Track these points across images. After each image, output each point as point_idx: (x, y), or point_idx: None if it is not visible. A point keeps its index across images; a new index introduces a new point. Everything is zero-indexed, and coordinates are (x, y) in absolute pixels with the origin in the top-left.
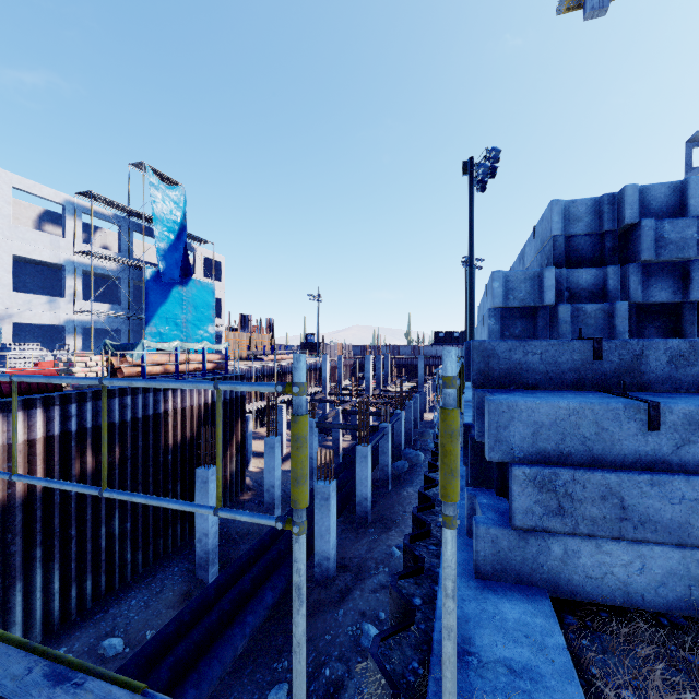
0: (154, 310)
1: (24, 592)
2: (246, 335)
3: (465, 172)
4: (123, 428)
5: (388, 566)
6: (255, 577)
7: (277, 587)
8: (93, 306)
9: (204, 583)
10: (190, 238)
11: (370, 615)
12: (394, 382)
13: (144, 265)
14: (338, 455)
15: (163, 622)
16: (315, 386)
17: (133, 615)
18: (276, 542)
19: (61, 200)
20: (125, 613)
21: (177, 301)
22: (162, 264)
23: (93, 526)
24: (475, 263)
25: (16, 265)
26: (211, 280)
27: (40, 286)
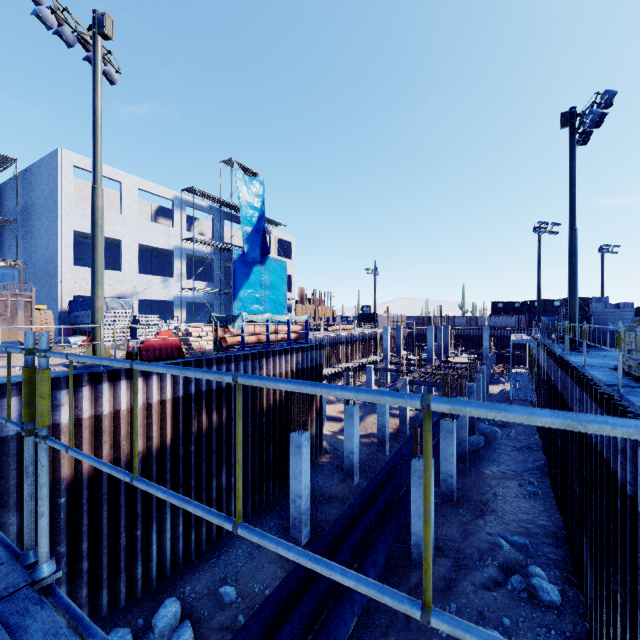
0: (240, 286)
1: (158, 532)
2: (311, 308)
3: (565, 124)
4: (229, 392)
5: (496, 559)
6: (352, 548)
7: (377, 563)
8: (194, 284)
9: (298, 542)
10: (267, 222)
11: (491, 618)
12: (452, 353)
13: (232, 248)
14: (405, 425)
15: (267, 576)
16: (372, 354)
17: (241, 565)
18: (366, 512)
19: (171, 196)
20: (233, 561)
21: (257, 278)
22: (246, 246)
23: (206, 479)
24: (550, 228)
25: (140, 253)
26: (284, 258)
27: (156, 269)
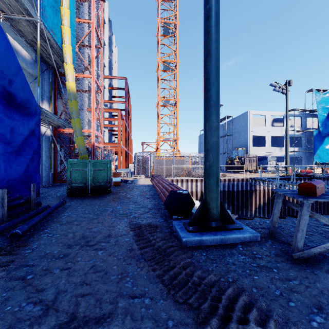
0: (317, 148)
1: None
2: None
3: None
4: None
5: None
6: None
7: None
8: (292, 149)
9: None
10: None
11: None
12: None
13: (312, 130)
14: None
15: None
16: None
17: None
18: None
19: (283, 114)
20: None
21: (327, 143)
22: (321, 128)
23: None
24: None
25: None
26: None
27: (272, 144)
